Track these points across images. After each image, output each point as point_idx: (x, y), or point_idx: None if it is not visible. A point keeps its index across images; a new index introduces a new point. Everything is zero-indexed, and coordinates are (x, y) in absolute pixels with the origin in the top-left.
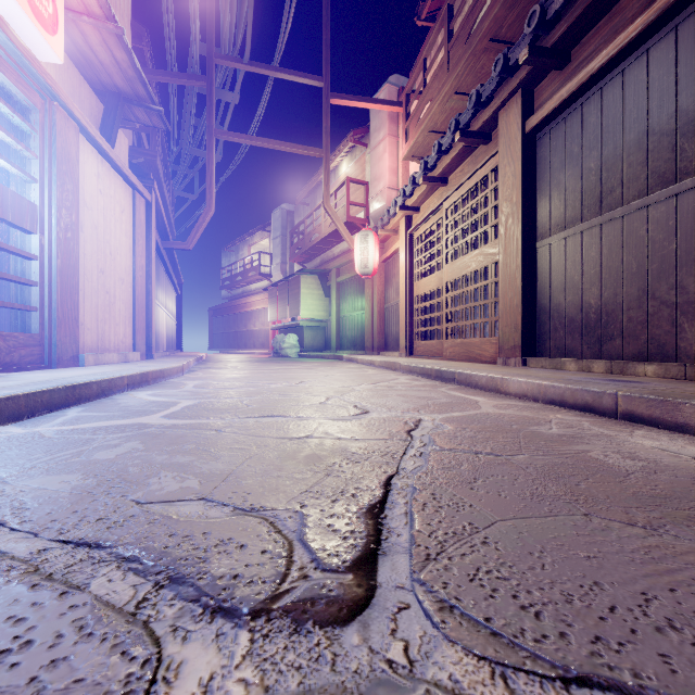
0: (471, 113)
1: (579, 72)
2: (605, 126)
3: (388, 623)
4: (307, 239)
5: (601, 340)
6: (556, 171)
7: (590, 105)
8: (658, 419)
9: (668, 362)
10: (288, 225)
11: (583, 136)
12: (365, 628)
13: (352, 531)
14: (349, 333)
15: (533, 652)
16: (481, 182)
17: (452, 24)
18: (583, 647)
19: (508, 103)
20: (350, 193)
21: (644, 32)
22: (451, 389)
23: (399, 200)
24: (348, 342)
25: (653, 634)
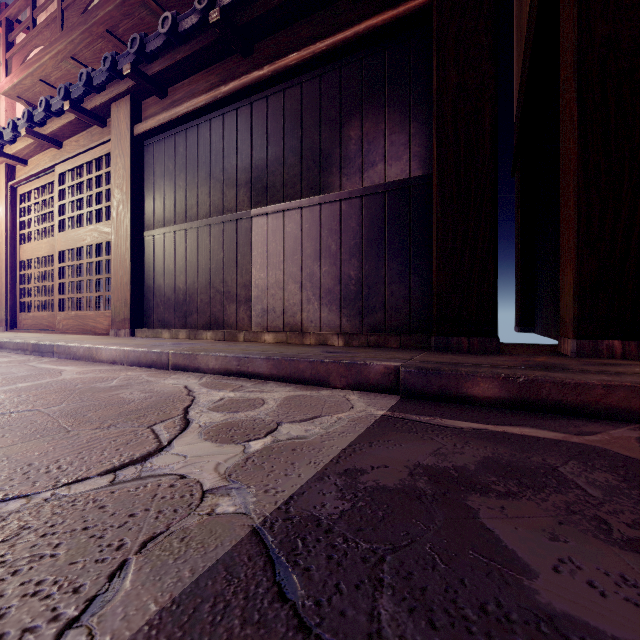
0: (83, 90)
1: (171, 109)
2: (189, 158)
3: None
4: None
5: (186, 315)
6: (158, 177)
7: (180, 138)
8: (188, 366)
9: (220, 329)
10: None
11: (176, 159)
12: None
13: None
14: None
15: None
16: (97, 162)
17: None
18: None
19: (120, 101)
20: None
21: (207, 106)
22: (44, 362)
23: None
24: None
25: (41, 475)
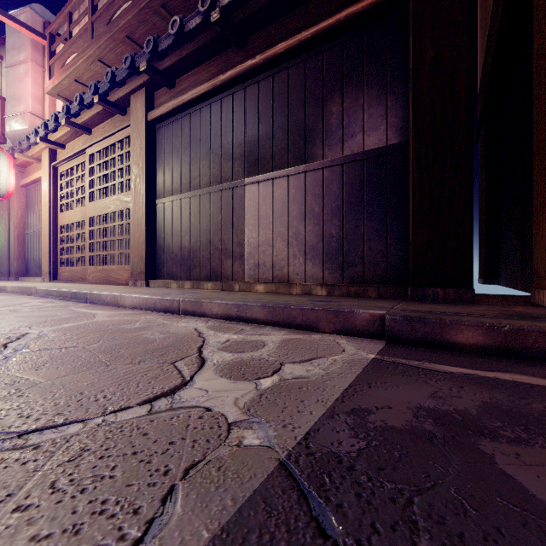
0: (109, 86)
1: (178, 97)
2: (192, 138)
3: None
4: None
5: (190, 268)
6: (168, 154)
7: (185, 121)
8: (195, 312)
9: (218, 281)
10: None
11: (182, 138)
12: None
13: None
14: None
15: (11, 431)
16: (119, 144)
17: (95, 1)
18: (46, 420)
19: (137, 93)
20: None
21: (208, 93)
22: (80, 307)
23: (40, 131)
24: None
25: (91, 403)
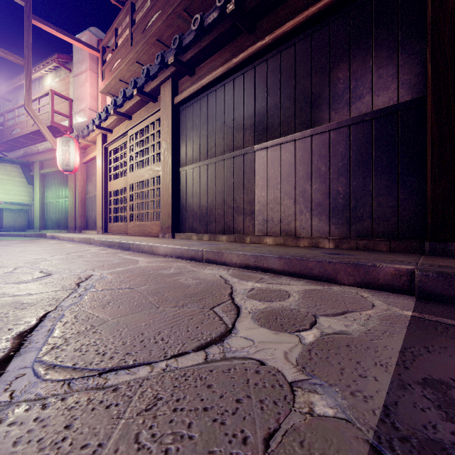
0: (144, 80)
1: (198, 82)
2: (209, 115)
3: (4, 387)
4: (8, 131)
5: (207, 223)
6: (189, 130)
7: (203, 101)
8: (217, 261)
9: (231, 234)
10: None
11: (200, 116)
12: None
13: None
14: (53, 216)
15: (92, 369)
16: (151, 125)
17: (134, 16)
18: (118, 359)
19: (165, 83)
20: (55, 103)
21: (222, 75)
22: (126, 254)
23: (96, 121)
24: (52, 223)
25: (152, 345)
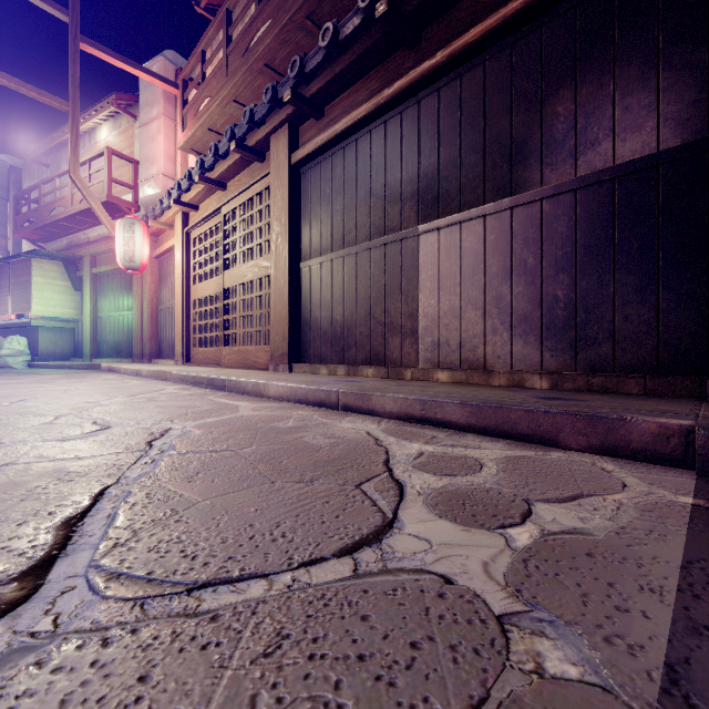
0: (246, 128)
1: (329, 128)
2: (346, 179)
3: (44, 607)
4: (45, 211)
5: (344, 349)
6: (315, 204)
7: (337, 158)
8: (361, 408)
9: (381, 366)
10: (11, 185)
11: (333, 181)
12: (15, 619)
13: (34, 546)
14: (110, 338)
15: (177, 581)
16: (257, 197)
17: (231, 30)
18: (217, 566)
19: (278, 132)
20: (112, 168)
21: (367, 116)
22: (219, 396)
23: (173, 192)
24: (109, 348)
25: (269, 544)
